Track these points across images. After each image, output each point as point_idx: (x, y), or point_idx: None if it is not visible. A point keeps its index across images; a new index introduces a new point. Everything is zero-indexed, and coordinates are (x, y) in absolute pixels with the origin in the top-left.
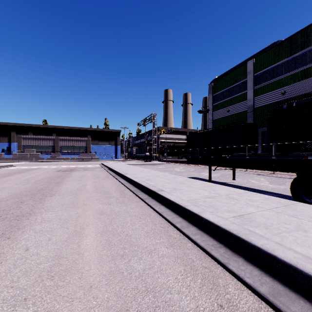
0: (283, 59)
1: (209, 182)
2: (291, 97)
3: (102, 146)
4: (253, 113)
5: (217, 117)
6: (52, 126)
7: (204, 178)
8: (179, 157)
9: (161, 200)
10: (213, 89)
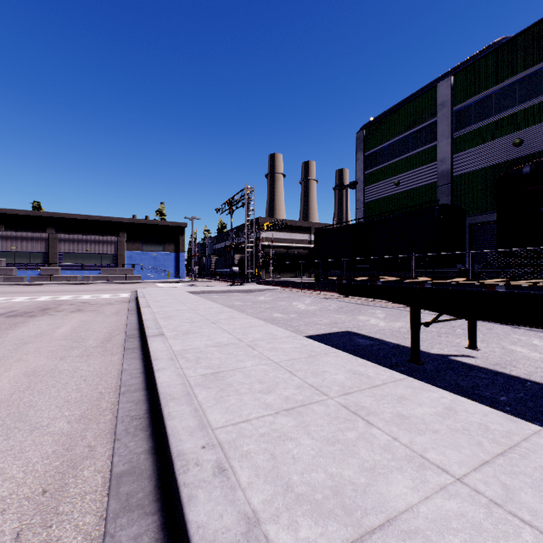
0: (517, 74)
1: (415, 362)
2: (536, 152)
3: (149, 255)
4: (450, 187)
5: (374, 197)
6: (47, 212)
7: (377, 337)
8: (297, 275)
9: None
10: (366, 142)
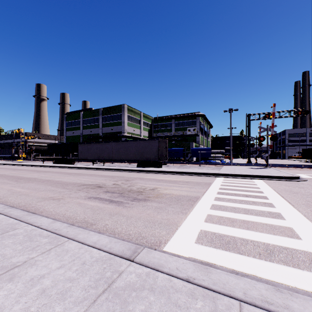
0: (91, 117)
1: None
2: (93, 134)
3: None
4: (82, 137)
5: (68, 135)
6: None
7: None
8: None
9: (24, 165)
10: (67, 118)
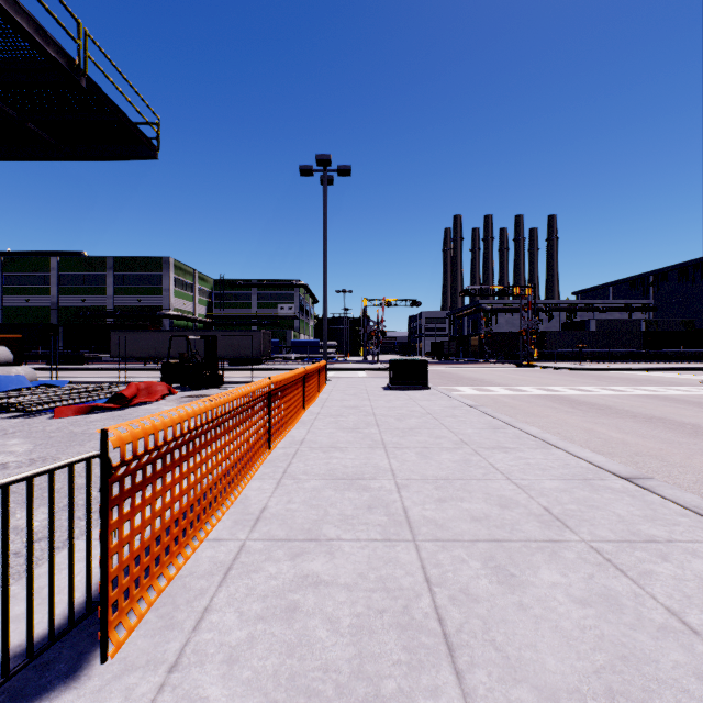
0: (84, 272)
1: None
2: (90, 306)
3: None
4: (58, 311)
5: (12, 304)
6: None
7: None
8: None
9: None
10: (5, 266)
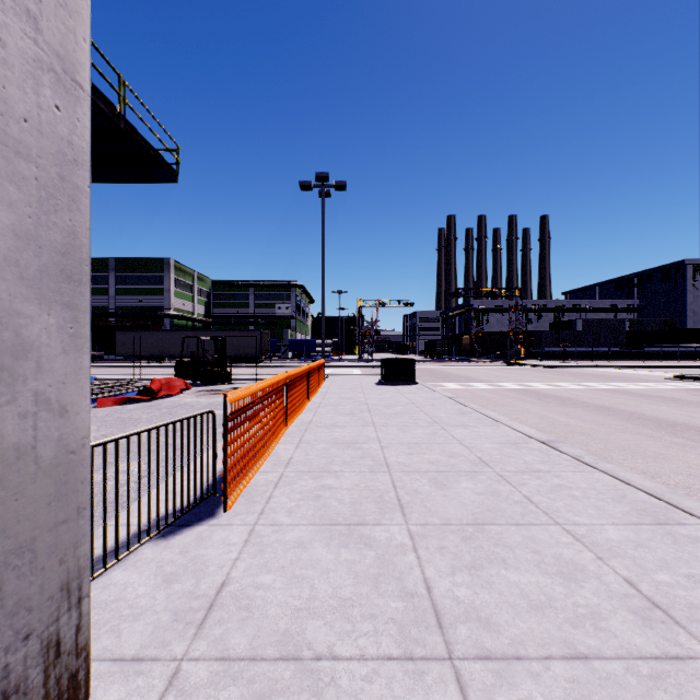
0: None
1: None
2: (92, 306)
3: None
4: None
5: None
6: None
7: None
8: None
9: None
10: None
